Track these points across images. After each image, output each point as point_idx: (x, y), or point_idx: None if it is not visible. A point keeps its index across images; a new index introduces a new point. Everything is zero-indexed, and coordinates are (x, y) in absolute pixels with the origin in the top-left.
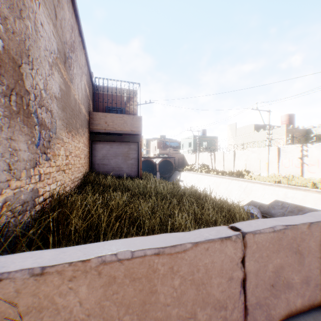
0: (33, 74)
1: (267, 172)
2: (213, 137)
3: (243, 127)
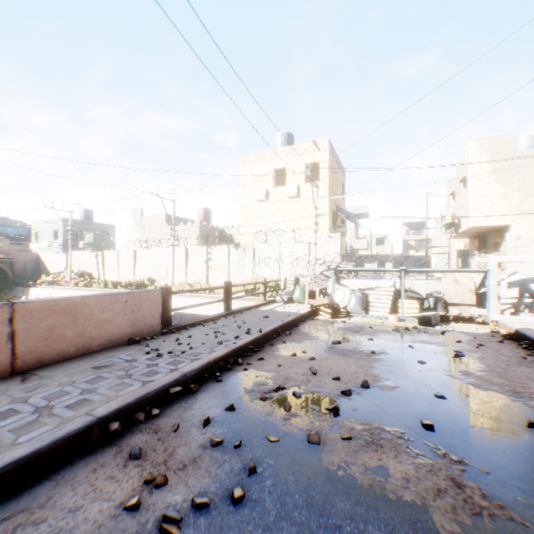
0: None
1: (173, 279)
2: (107, 225)
3: (151, 215)
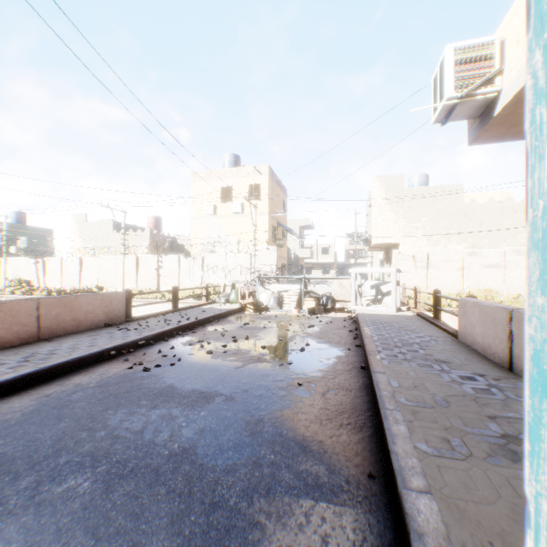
0: None
1: (123, 286)
2: (44, 229)
3: (98, 222)
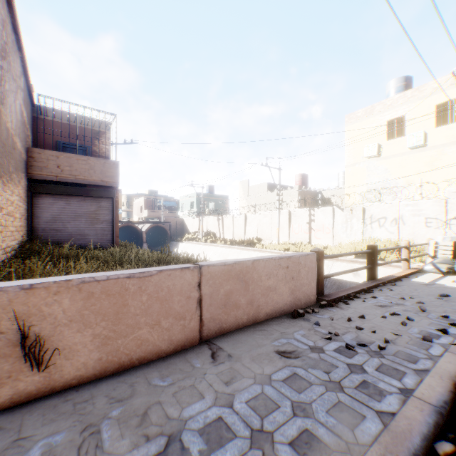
0: None
1: (278, 239)
2: (222, 196)
3: (256, 185)
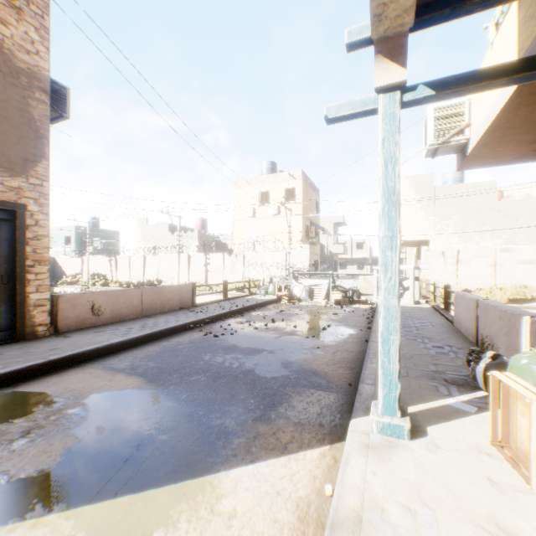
0: None
1: (178, 280)
2: (112, 231)
3: (156, 225)
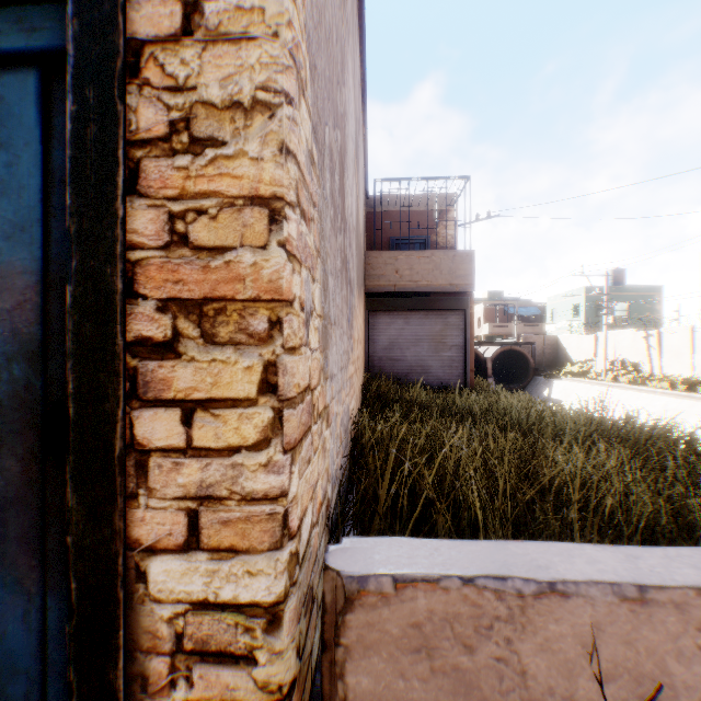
0: (347, 189)
1: None
2: (646, 288)
3: None
